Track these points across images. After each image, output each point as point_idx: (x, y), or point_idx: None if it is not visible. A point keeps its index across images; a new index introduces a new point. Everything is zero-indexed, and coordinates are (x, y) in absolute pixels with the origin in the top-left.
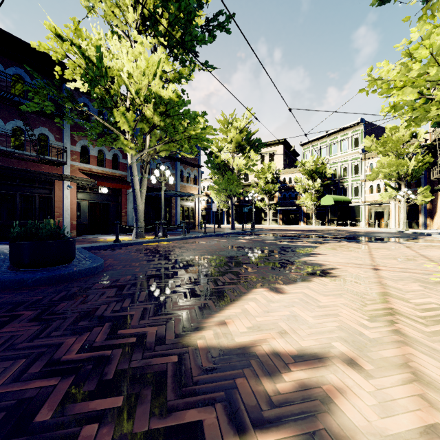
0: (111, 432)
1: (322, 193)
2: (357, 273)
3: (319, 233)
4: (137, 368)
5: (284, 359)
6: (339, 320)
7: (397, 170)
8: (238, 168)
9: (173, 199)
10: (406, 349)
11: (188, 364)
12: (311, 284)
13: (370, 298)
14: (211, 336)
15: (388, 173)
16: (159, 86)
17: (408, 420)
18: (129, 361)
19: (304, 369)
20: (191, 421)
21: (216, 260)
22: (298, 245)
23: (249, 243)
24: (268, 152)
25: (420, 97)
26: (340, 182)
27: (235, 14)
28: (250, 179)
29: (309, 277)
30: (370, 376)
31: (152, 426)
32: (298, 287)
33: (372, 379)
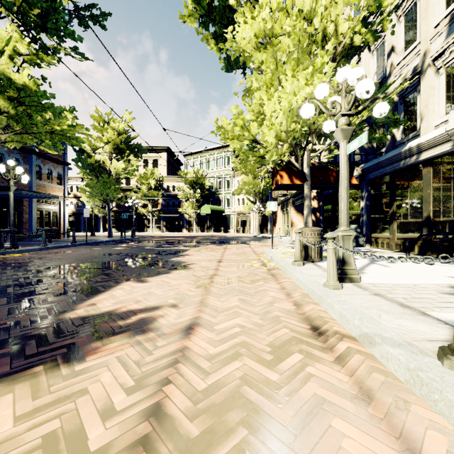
0: (9, 359)
1: (202, 202)
2: (206, 265)
3: (196, 239)
4: (18, 336)
5: (135, 312)
6: (178, 290)
7: (253, 188)
8: (117, 171)
9: (25, 200)
10: (206, 296)
11: (64, 326)
12: (170, 274)
13: (204, 278)
14: (82, 312)
15: (248, 190)
16: (8, 66)
17: (188, 318)
18: (8, 335)
19: (146, 313)
20: (68, 343)
21: (88, 266)
22: (173, 249)
23: (126, 249)
24: (152, 157)
25: (250, 144)
26: (216, 194)
27: (111, 13)
28: (132, 183)
29: (171, 271)
30: (180, 309)
31: (40, 350)
32: (159, 278)
33: (181, 309)
